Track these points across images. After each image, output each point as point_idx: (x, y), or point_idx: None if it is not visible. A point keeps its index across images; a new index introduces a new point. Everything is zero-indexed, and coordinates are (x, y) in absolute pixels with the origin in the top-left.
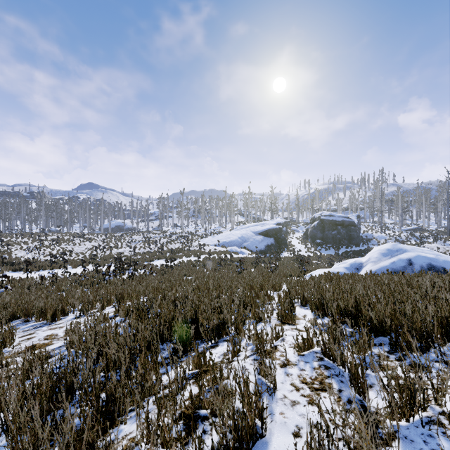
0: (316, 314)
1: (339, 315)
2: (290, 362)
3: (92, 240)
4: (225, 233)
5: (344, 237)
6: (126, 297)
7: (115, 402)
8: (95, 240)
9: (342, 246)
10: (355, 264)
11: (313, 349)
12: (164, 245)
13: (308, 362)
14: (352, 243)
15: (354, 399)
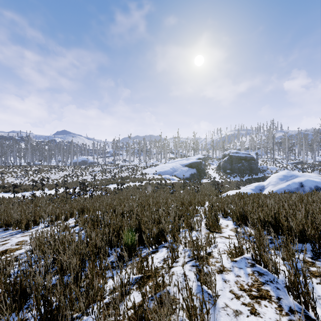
0: (236, 224)
1: (262, 225)
2: (225, 268)
3: (64, 170)
4: (160, 165)
5: (246, 168)
6: (86, 210)
7: (59, 312)
8: (67, 170)
9: (245, 175)
10: (259, 187)
11: (243, 256)
12: (116, 173)
13: (241, 268)
14: (252, 173)
15: (296, 308)
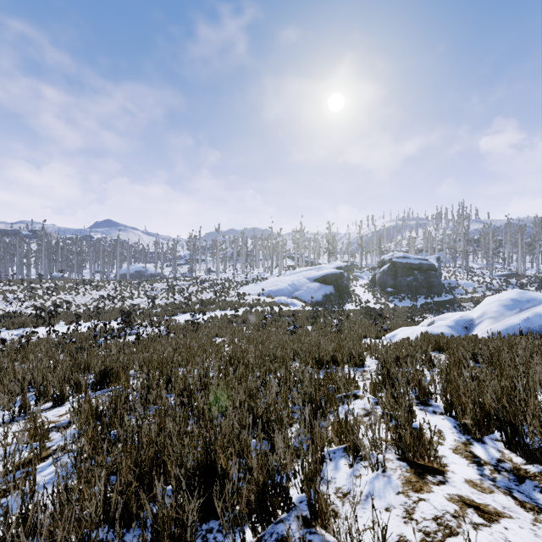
0: (460, 429)
1: None
2: None
3: (101, 289)
4: (271, 280)
5: (422, 284)
6: (110, 377)
7: None
8: (106, 288)
9: (420, 296)
10: (462, 321)
11: None
12: (193, 294)
13: None
14: (432, 292)
15: None
